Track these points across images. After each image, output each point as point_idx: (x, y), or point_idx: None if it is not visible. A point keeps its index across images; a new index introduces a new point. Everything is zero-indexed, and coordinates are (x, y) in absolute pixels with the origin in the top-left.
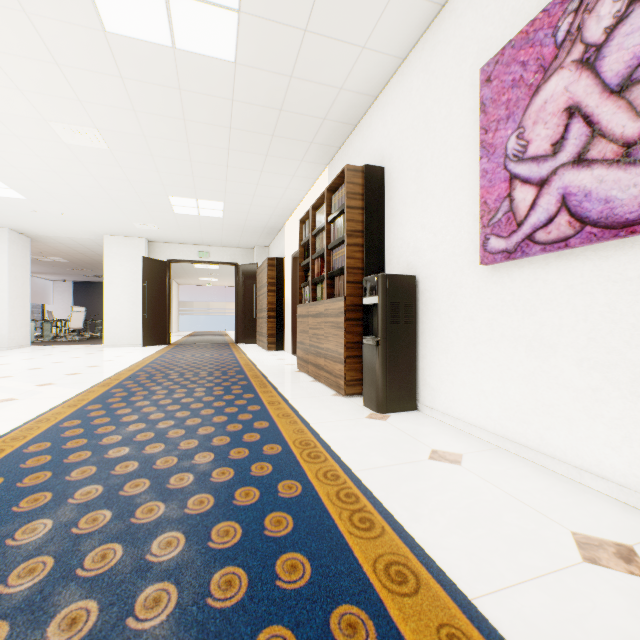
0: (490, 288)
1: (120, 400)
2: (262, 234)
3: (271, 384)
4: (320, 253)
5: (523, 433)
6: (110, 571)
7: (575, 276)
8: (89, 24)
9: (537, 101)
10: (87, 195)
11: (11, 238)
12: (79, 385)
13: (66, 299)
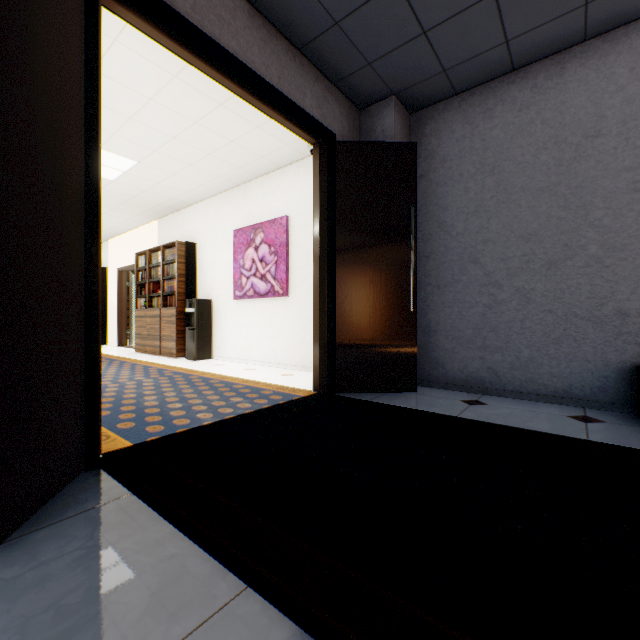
0: (237, 308)
1: None
2: None
3: (125, 357)
4: (157, 280)
5: (245, 355)
6: (130, 380)
7: (256, 306)
8: None
9: (247, 253)
10: None
11: None
12: None
13: None
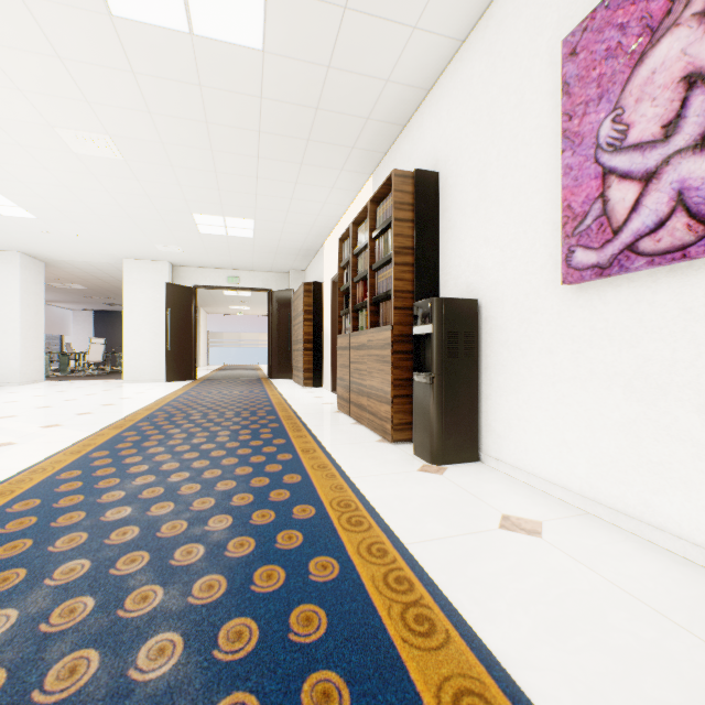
0: (575, 313)
1: (131, 446)
2: (298, 256)
3: (306, 427)
4: (363, 275)
5: (620, 496)
6: (77, 695)
7: (695, 296)
8: (92, 7)
9: (641, 72)
10: (103, 213)
11: (23, 263)
12: (88, 427)
13: (86, 330)
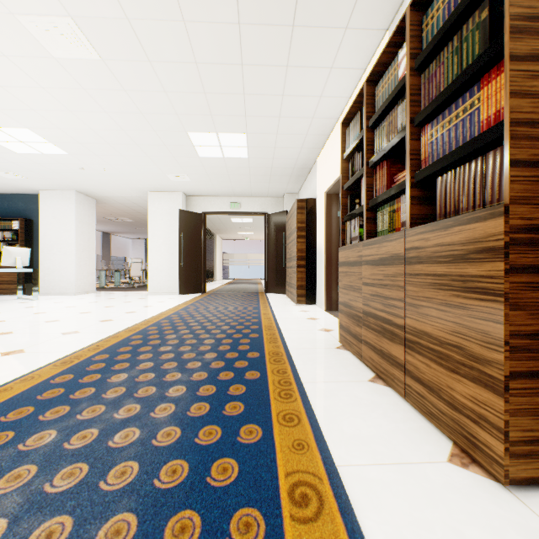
0: None
1: (22, 417)
2: (291, 177)
3: (299, 386)
4: (389, 147)
5: None
6: None
7: None
8: None
9: None
10: (113, 142)
11: (78, 199)
12: (41, 358)
13: (140, 253)
